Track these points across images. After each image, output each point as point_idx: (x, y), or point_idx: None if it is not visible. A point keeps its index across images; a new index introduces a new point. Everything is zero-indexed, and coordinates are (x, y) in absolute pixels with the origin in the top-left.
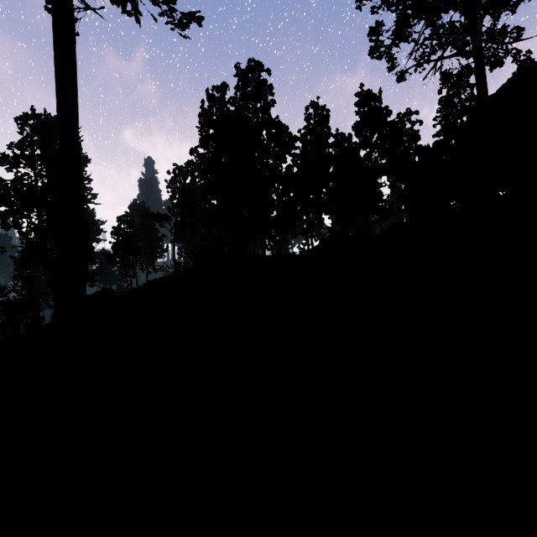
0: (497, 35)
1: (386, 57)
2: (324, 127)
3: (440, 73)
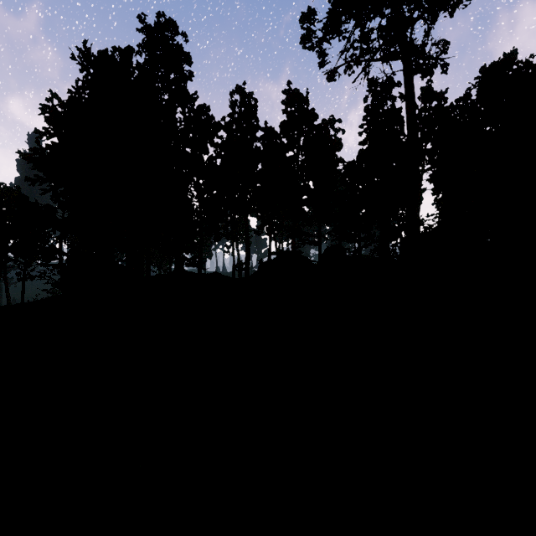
0: (418, 50)
1: (317, 51)
2: (251, 117)
3: (368, 79)
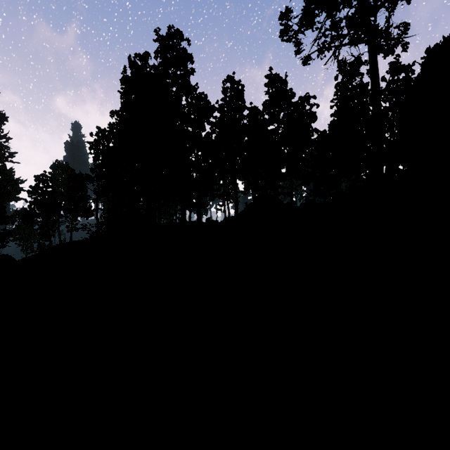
0: (383, 32)
1: (293, 42)
2: (239, 100)
3: (338, 61)
